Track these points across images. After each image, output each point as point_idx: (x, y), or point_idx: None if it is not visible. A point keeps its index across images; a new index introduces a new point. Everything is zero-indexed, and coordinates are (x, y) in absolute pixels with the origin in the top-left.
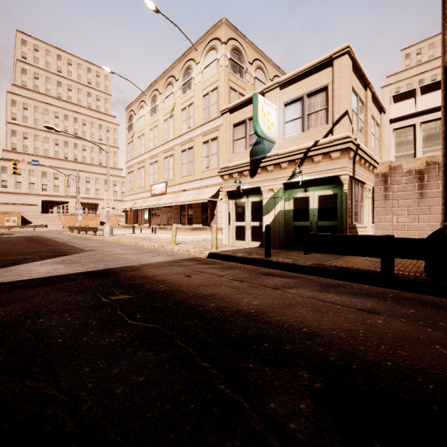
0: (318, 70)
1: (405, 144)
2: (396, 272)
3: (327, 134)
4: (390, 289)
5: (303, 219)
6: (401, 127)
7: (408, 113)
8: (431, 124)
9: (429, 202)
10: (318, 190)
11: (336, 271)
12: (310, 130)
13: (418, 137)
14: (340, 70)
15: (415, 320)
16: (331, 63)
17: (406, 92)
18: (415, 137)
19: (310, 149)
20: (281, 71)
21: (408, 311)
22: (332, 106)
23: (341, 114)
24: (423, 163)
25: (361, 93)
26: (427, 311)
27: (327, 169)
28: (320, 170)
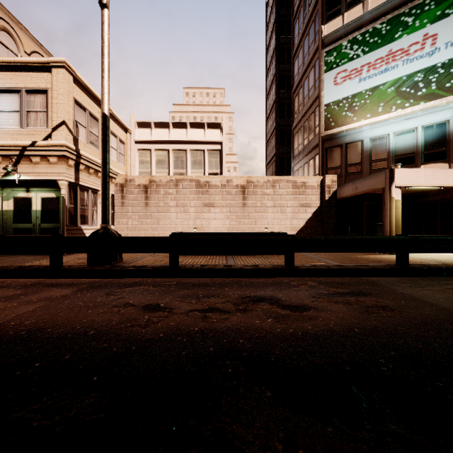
0: (38, 70)
1: (145, 163)
2: (71, 265)
3: (47, 137)
4: (42, 279)
5: (25, 221)
6: (143, 149)
7: (147, 139)
8: (161, 152)
9: (151, 210)
10: (42, 191)
11: (12, 270)
12: (29, 128)
13: (153, 160)
14: (58, 80)
15: (3, 298)
16: (51, 69)
17: (146, 122)
18: (151, 159)
19: (26, 148)
20: (45, 50)
21: (13, 293)
22: (51, 111)
23: (59, 122)
24: (148, 180)
25: (94, 110)
26: (32, 290)
27: (46, 172)
28: (39, 172)
